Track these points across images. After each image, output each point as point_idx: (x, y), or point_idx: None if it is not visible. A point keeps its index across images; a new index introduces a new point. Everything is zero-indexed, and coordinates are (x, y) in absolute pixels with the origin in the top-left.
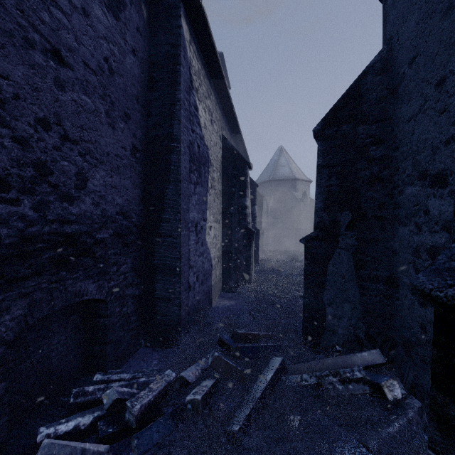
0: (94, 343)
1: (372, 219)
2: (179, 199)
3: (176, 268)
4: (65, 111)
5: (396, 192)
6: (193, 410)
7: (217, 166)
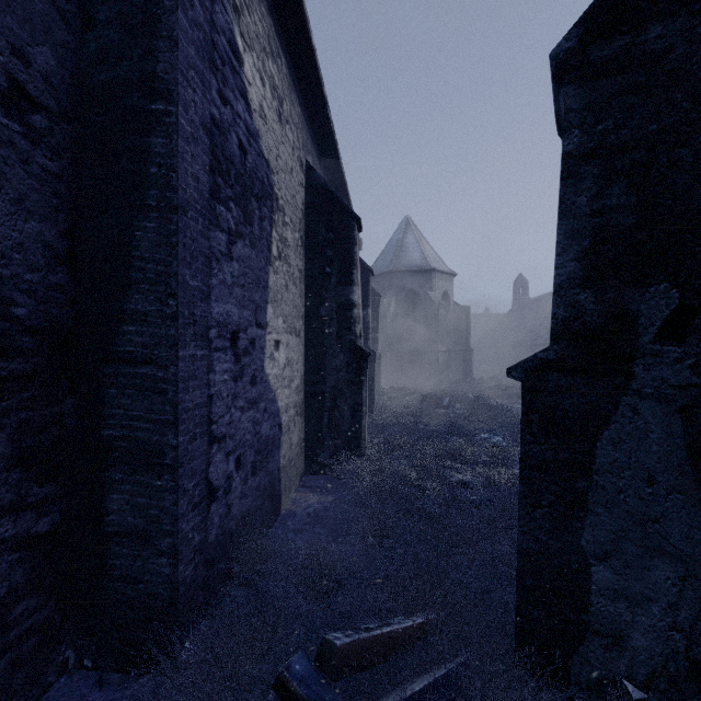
0: None
1: None
2: (173, 258)
3: (164, 450)
4: None
5: None
6: None
7: (295, 218)
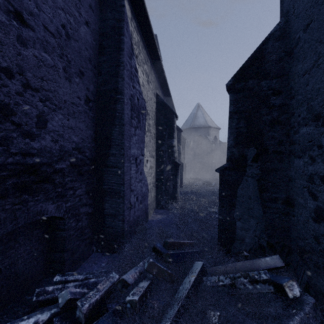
0: (54, 251)
1: (273, 153)
2: (123, 138)
3: (120, 191)
4: (26, 64)
5: (292, 132)
6: (132, 309)
7: (152, 115)
